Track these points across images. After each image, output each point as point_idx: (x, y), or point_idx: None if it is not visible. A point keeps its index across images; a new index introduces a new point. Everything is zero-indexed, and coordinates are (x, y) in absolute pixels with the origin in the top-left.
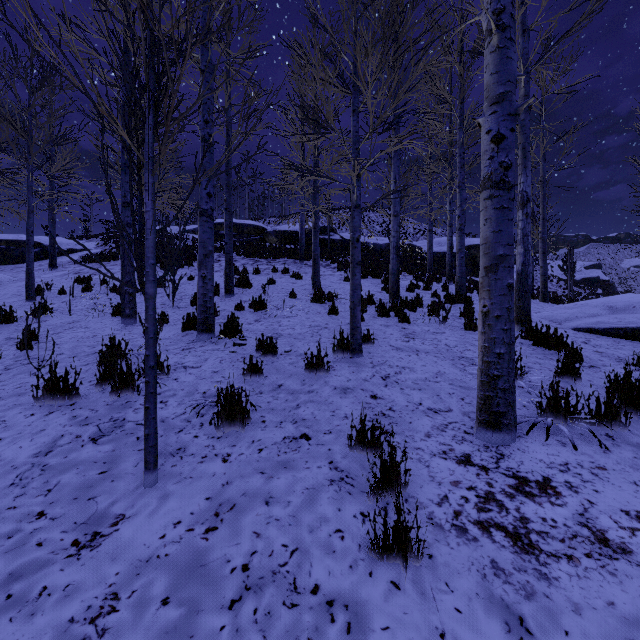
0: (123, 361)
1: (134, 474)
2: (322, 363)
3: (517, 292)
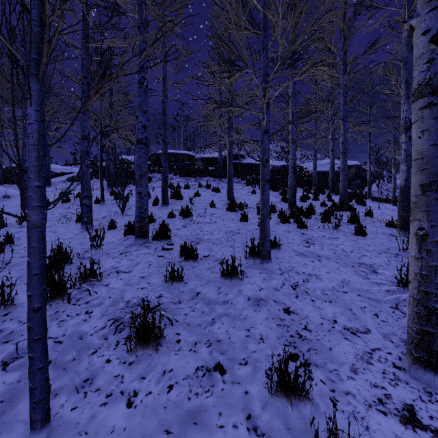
0: (68, 265)
1: (26, 423)
2: (236, 271)
3: (401, 203)
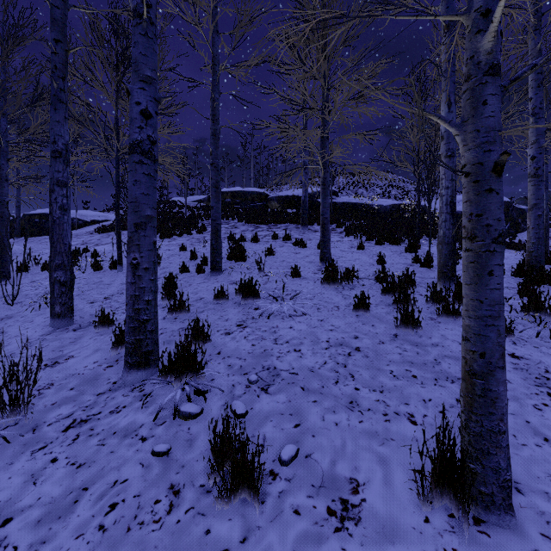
0: None
1: None
2: None
3: None
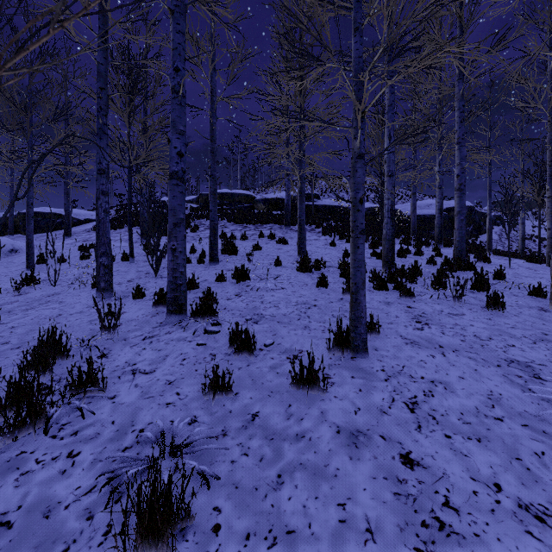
0: (63, 359)
1: None
2: (315, 378)
3: None
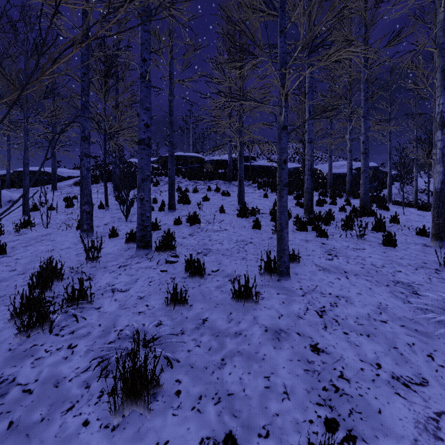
0: (59, 281)
1: None
2: (250, 293)
3: (436, 209)
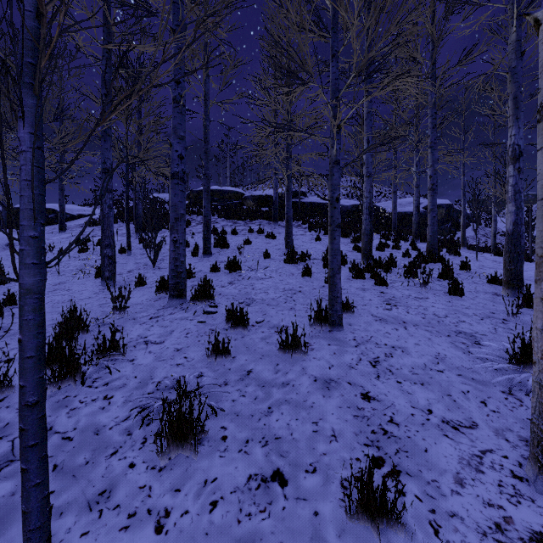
0: (84, 333)
1: None
2: (298, 343)
3: (507, 254)
